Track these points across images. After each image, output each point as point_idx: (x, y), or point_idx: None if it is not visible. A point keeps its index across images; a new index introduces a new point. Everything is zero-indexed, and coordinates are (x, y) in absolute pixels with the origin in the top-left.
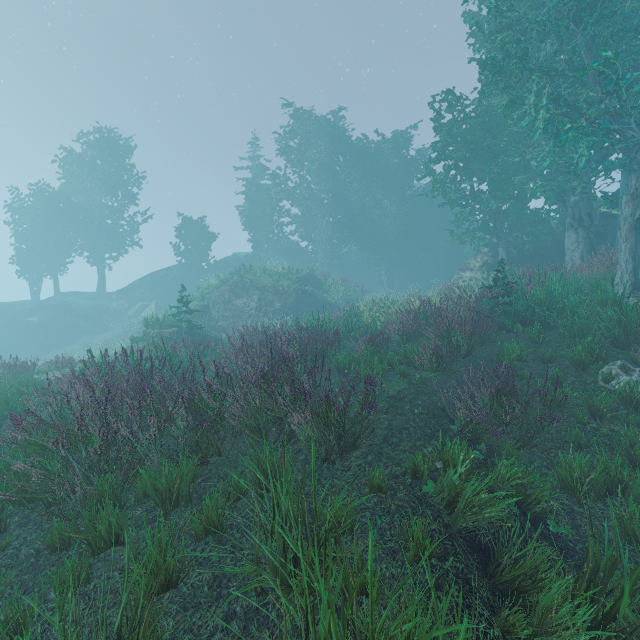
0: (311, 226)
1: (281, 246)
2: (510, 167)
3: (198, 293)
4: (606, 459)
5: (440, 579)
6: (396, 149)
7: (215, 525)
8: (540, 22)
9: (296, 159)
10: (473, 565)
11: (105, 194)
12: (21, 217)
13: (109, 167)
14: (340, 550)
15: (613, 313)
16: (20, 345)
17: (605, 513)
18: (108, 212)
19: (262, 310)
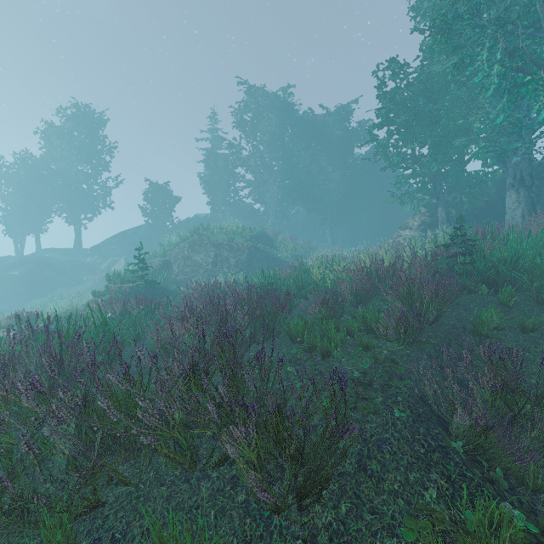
0: (263, 190)
1: (237, 208)
2: (450, 131)
3: (160, 250)
4: None
5: None
6: (339, 121)
7: None
8: None
9: (250, 131)
10: None
11: (81, 162)
12: (6, 182)
13: (85, 138)
14: None
15: None
16: (3, 296)
17: None
18: (84, 178)
19: (218, 265)
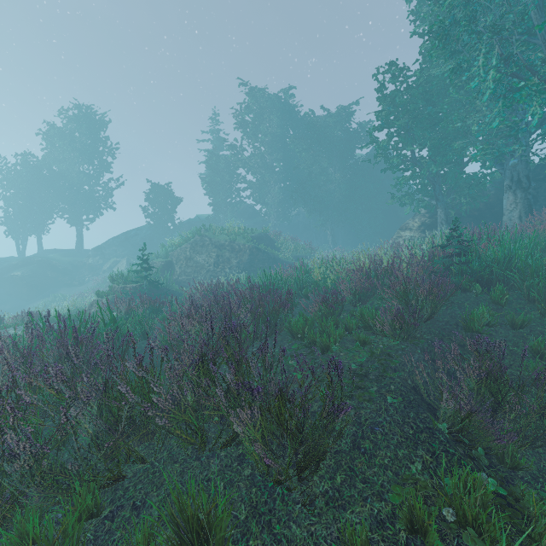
0: (264, 191)
1: (238, 209)
2: (449, 134)
3: (162, 250)
4: None
5: None
6: (340, 122)
7: None
8: None
9: (251, 132)
10: None
11: (83, 163)
12: (9, 183)
13: (86, 139)
14: None
15: None
16: (6, 296)
17: None
18: (85, 179)
19: (220, 266)
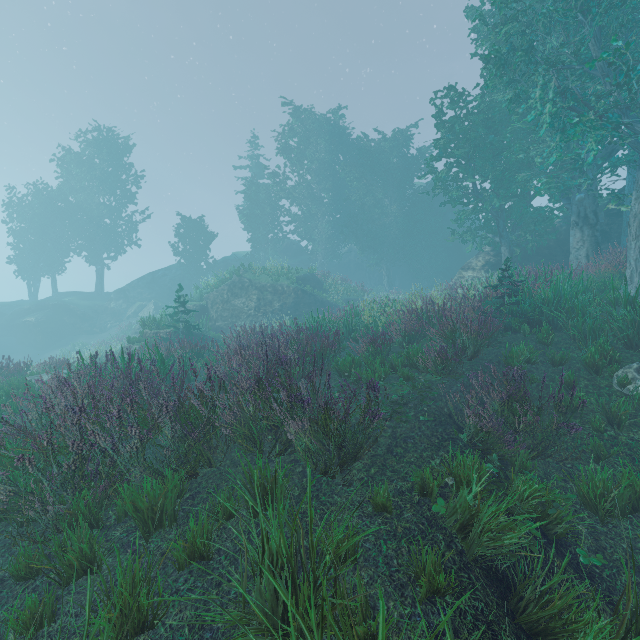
0: (311, 225)
1: (281, 246)
2: (513, 164)
3: (196, 293)
4: (631, 473)
5: (457, 622)
6: (396, 148)
7: (200, 551)
8: (546, 14)
9: (296, 158)
10: (493, 602)
11: (103, 193)
12: (19, 216)
13: (107, 166)
14: (341, 583)
15: (626, 313)
16: (17, 345)
17: (632, 533)
18: (106, 211)
19: (261, 310)
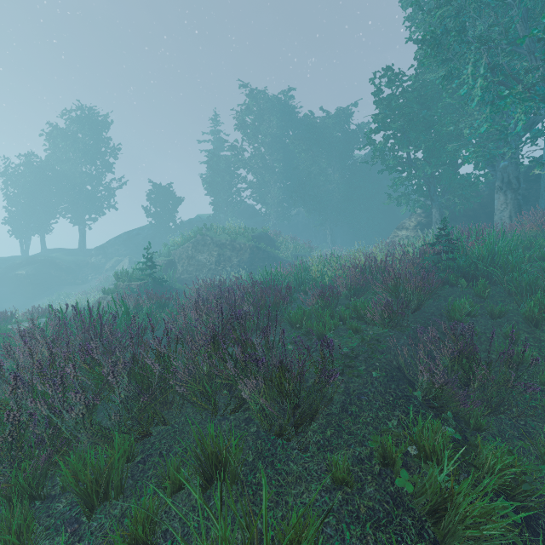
0: (264, 191)
1: (238, 209)
2: (443, 136)
3: (165, 249)
4: None
5: None
6: (339, 124)
7: (143, 539)
8: None
9: (251, 133)
10: None
11: (85, 163)
12: (12, 183)
13: (89, 140)
14: None
15: None
16: (10, 295)
17: None
18: (88, 179)
19: (221, 264)
